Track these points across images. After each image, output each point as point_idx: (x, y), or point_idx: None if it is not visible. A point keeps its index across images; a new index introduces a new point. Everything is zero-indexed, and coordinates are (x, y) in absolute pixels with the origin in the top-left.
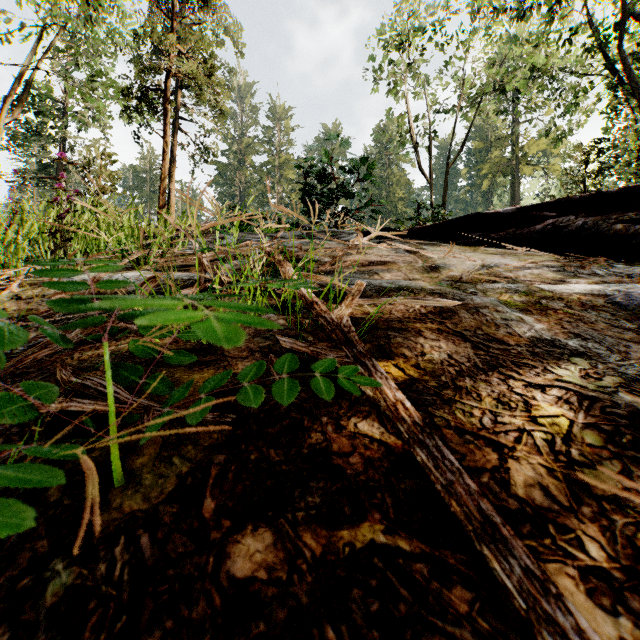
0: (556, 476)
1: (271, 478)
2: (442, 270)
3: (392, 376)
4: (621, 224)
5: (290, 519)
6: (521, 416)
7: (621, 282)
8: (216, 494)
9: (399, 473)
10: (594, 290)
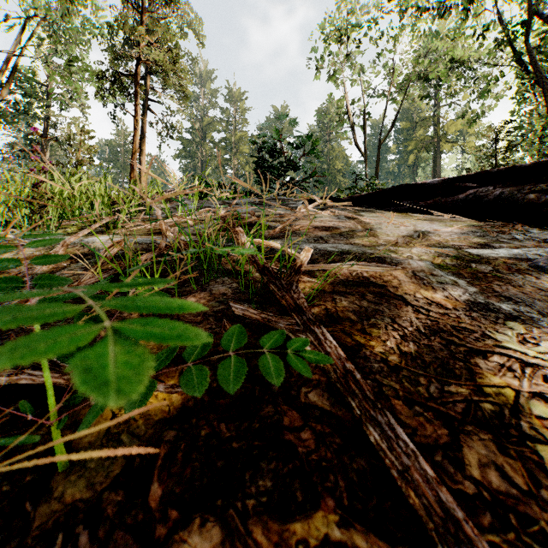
0: (509, 454)
1: (221, 458)
2: (379, 235)
3: (340, 341)
4: (534, 194)
5: (240, 509)
6: (467, 385)
7: (539, 246)
8: (164, 478)
9: (351, 450)
10: (517, 254)
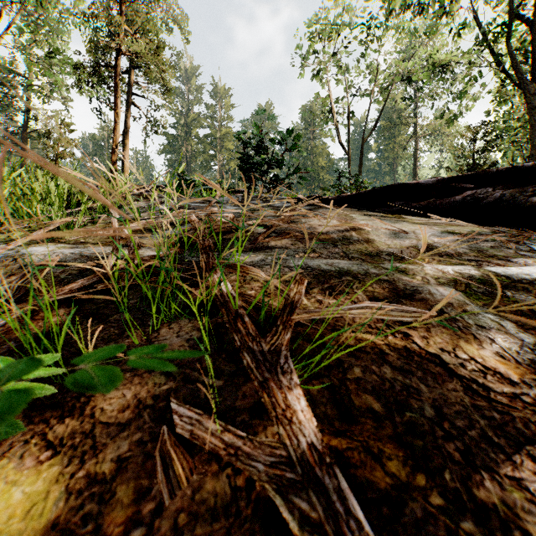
0: None
1: None
2: (379, 245)
3: (364, 476)
4: None
5: None
6: None
7: None
8: None
9: None
10: None
